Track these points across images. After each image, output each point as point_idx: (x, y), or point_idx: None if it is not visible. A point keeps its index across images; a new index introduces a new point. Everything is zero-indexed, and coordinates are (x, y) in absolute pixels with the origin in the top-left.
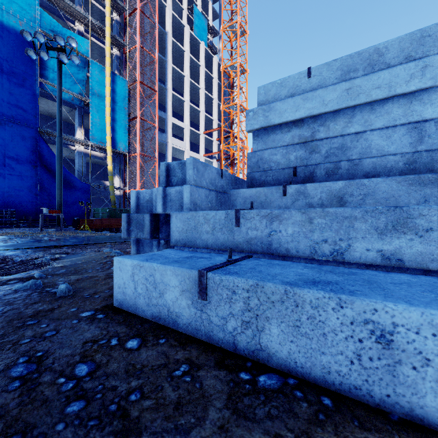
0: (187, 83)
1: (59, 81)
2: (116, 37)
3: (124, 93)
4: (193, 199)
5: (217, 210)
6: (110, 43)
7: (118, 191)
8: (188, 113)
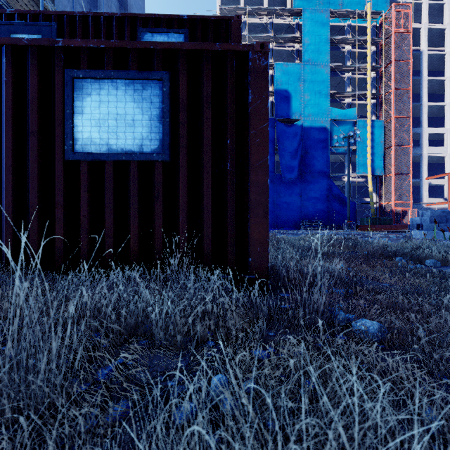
0: (448, 85)
1: (348, 152)
2: (373, 93)
3: (380, 131)
4: (430, 220)
5: (441, 223)
6: (370, 101)
7: (374, 204)
8: (449, 116)
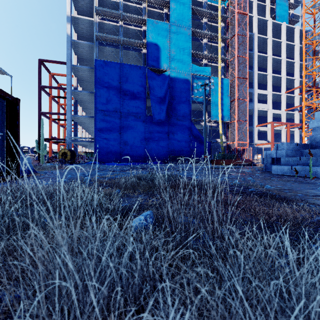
0: (269, 61)
1: (205, 98)
2: (223, 57)
3: (227, 87)
4: (286, 154)
5: (295, 156)
6: (220, 63)
7: (223, 144)
8: (270, 83)
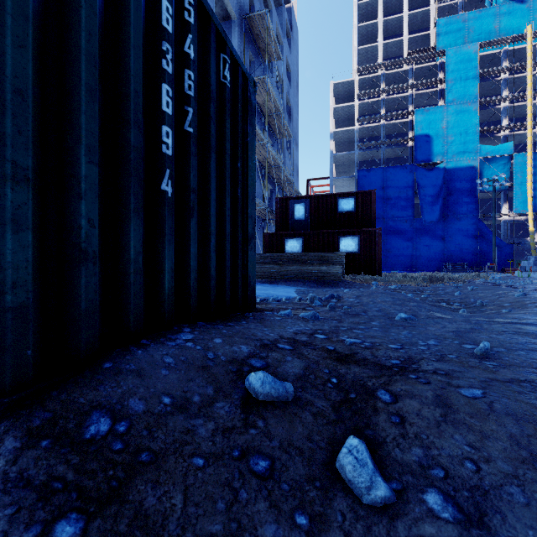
0: None
1: (494, 195)
2: (536, 122)
3: None
4: (534, 263)
5: None
6: (531, 132)
7: None
8: None
